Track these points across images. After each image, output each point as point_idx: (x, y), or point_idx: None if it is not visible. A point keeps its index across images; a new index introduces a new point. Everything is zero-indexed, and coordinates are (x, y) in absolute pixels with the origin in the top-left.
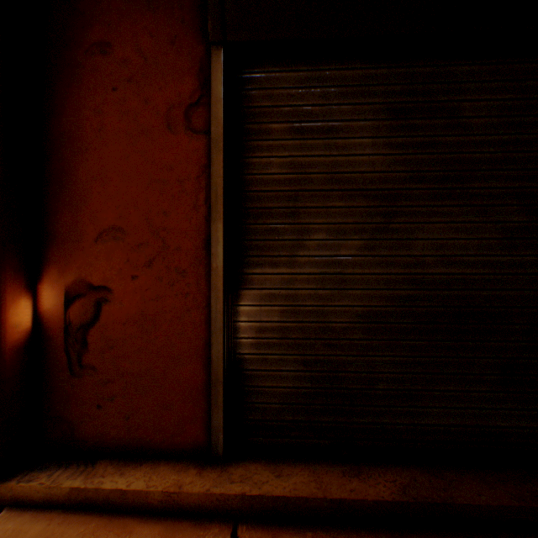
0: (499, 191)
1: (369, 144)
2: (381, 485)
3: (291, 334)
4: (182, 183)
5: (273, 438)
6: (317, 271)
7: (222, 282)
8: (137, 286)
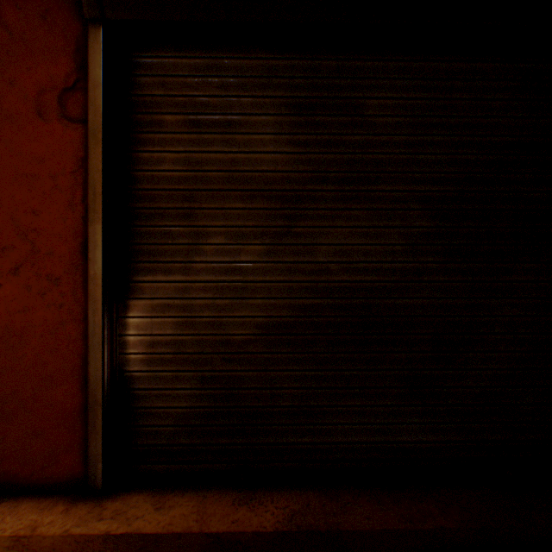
0: (405, 194)
1: (271, 141)
2: (268, 513)
3: (186, 349)
4: (57, 178)
5: (165, 464)
6: (215, 278)
7: (101, 292)
8: (3, 296)
